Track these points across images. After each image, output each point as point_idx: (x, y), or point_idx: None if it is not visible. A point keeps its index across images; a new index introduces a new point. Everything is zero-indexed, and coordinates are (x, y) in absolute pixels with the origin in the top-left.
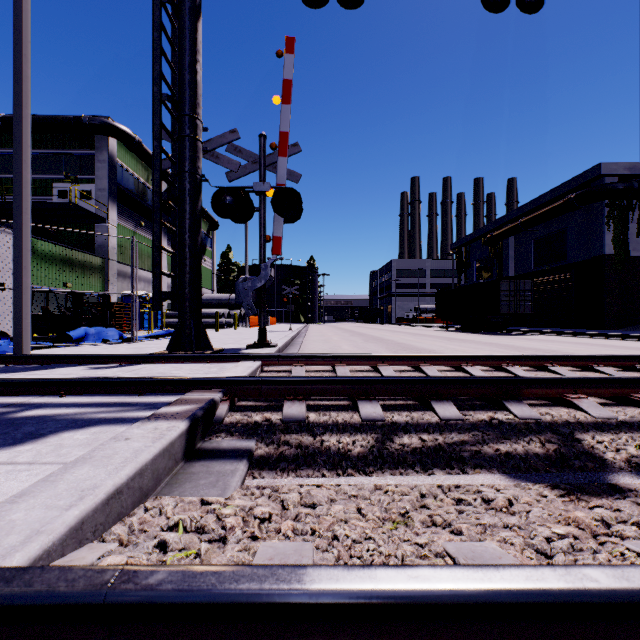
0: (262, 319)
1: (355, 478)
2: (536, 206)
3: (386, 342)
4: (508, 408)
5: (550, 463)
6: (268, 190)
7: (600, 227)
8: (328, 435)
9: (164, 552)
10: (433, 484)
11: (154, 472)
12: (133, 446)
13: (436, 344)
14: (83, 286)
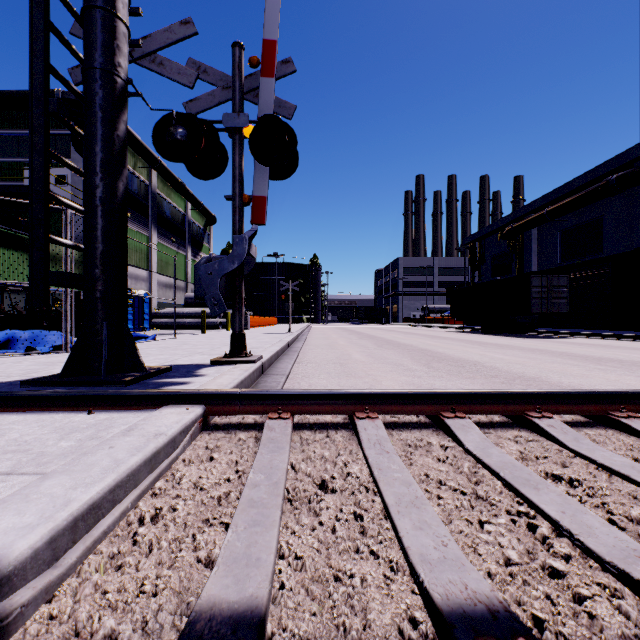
0: (237, 320)
1: None
2: (565, 193)
3: (405, 348)
4: None
5: None
6: (245, 125)
7: None
8: None
9: None
10: None
11: None
12: None
13: (471, 351)
14: None
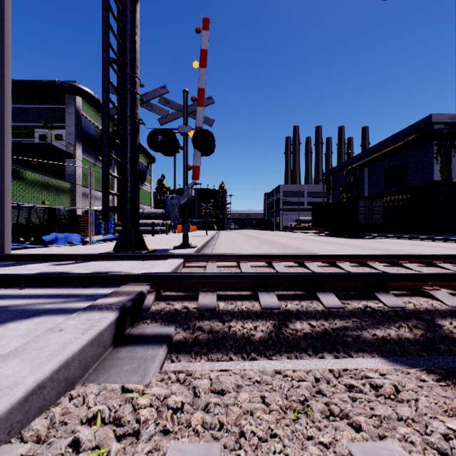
0: (185, 227)
1: (258, 362)
2: (384, 146)
3: (276, 244)
4: (378, 298)
5: (420, 347)
6: (189, 131)
7: (431, 161)
8: (234, 321)
9: None
10: (325, 369)
11: (82, 361)
12: (64, 338)
13: (313, 245)
14: (57, 203)
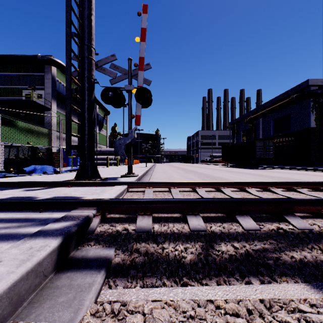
0: (129, 161)
1: (189, 288)
2: (274, 102)
3: (197, 173)
4: (288, 221)
5: None
6: (133, 89)
7: (308, 113)
8: (167, 243)
9: None
10: (256, 299)
11: (13, 297)
12: None
13: (224, 174)
14: (38, 144)
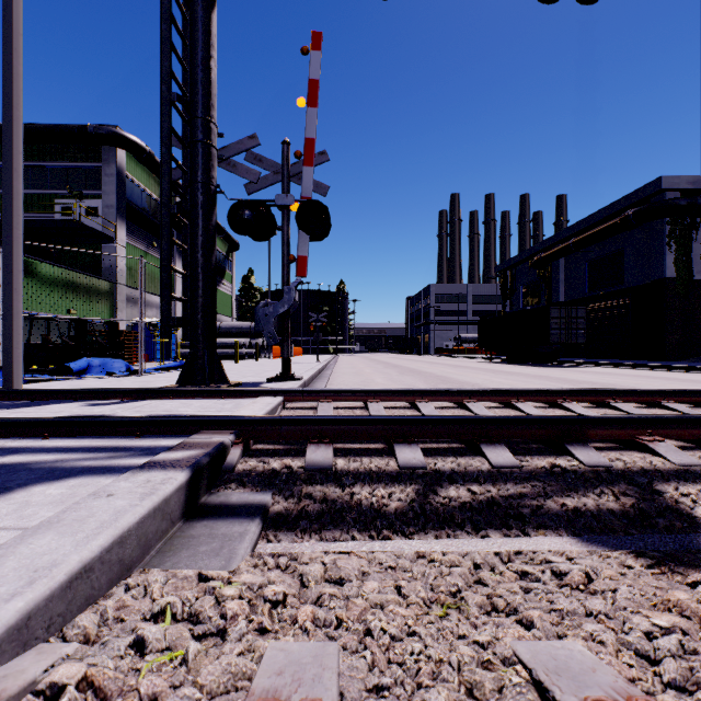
0: (285, 349)
1: (392, 542)
2: (589, 224)
3: (424, 375)
4: (572, 453)
5: (629, 522)
6: (292, 204)
7: (660, 247)
8: (359, 486)
9: (138, 658)
10: (489, 551)
11: (141, 538)
12: (115, 505)
13: (480, 377)
14: (88, 313)
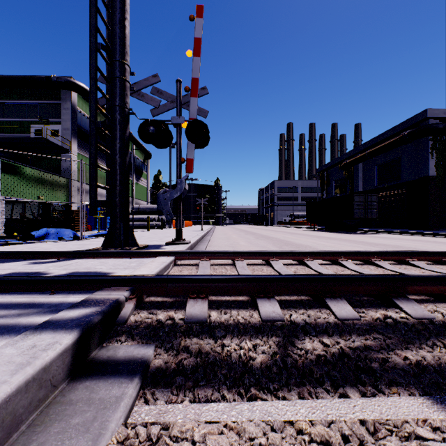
0: (178, 222)
1: (260, 403)
2: (378, 141)
3: (272, 239)
4: (399, 306)
5: None
6: (183, 123)
7: (426, 156)
8: (229, 339)
9: None
10: (355, 420)
11: (4, 419)
12: None
13: (309, 241)
14: (52, 198)
